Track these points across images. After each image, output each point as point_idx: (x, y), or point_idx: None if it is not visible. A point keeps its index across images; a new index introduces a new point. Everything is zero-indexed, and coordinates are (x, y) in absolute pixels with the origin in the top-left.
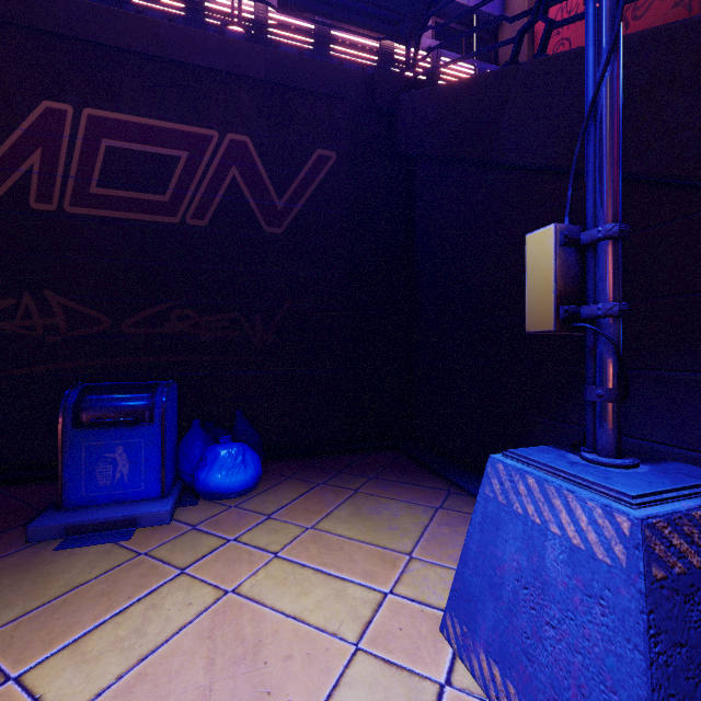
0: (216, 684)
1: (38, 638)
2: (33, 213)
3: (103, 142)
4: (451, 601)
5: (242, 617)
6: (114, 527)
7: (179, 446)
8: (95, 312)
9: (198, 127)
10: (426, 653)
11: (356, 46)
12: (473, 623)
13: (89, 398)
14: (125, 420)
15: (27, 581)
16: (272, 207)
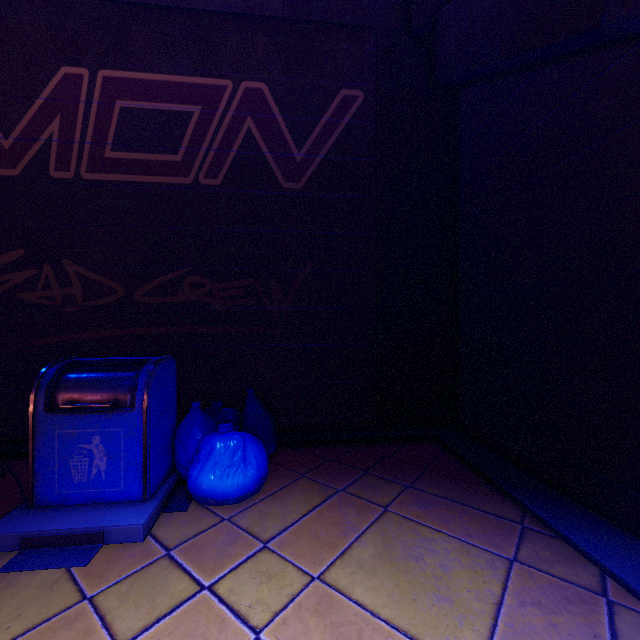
0: None
1: None
2: (52, 181)
3: (117, 104)
4: None
5: None
6: (76, 541)
7: (176, 432)
8: (110, 281)
9: (211, 78)
10: None
11: None
12: None
13: (68, 376)
14: (100, 405)
15: None
16: (290, 159)
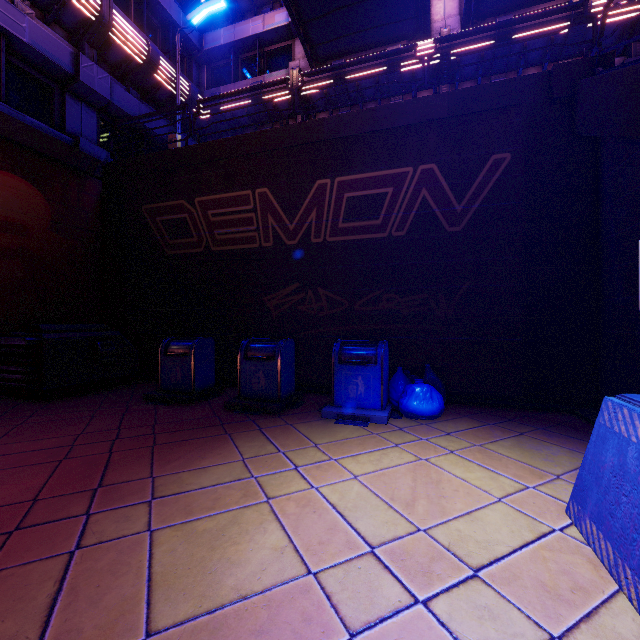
0: (417, 486)
1: (338, 450)
2: (312, 245)
3: (345, 196)
4: (573, 493)
5: (430, 470)
6: (358, 419)
7: (389, 382)
8: (341, 298)
9: (399, 168)
10: (549, 516)
11: (532, 50)
12: (584, 503)
13: (344, 348)
14: (362, 361)
15: (327, 431)
16: (452, 212)
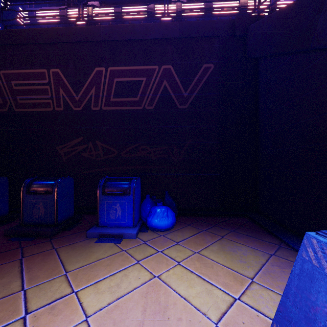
0: (145, 321)
1: (85, 277)
2: (92, 111)
3: (115, 80)
4: (277, 317)
5: (160, 291)
6: (115, 237)
7: (141, 205)
8: (112, 148)
9: (150, 66)
10: None
11: (224, 7)
12: None
13: (107, 183)
14: (119, 192)
15: (85, 253)
16: (182, 96)
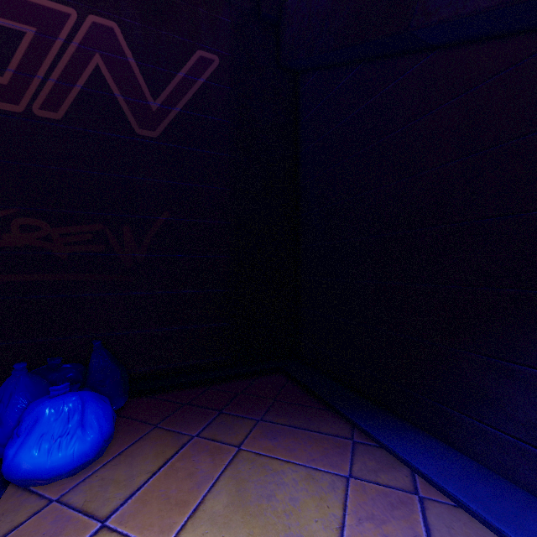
0: None
1: None
2: None
3: None
4: None
5: None
6: None
7: None
8: None
9: (50, 0)
10: None
11: None
12: None
13: None
14: None
15: None
16: (145, 107)
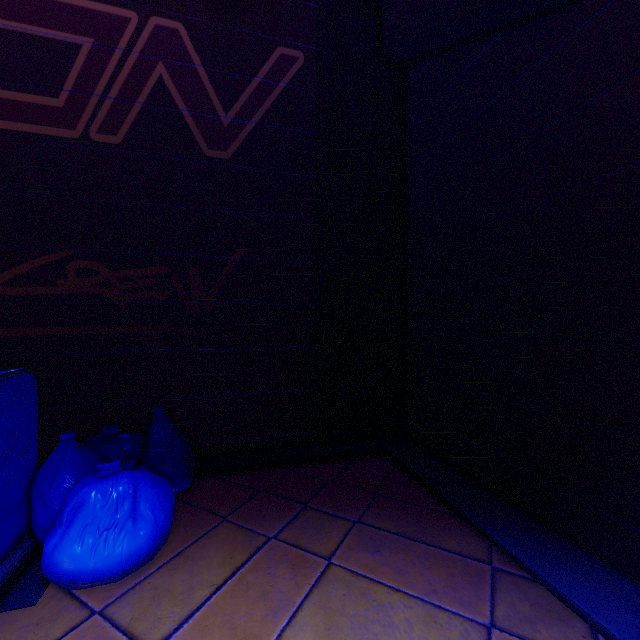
0: None
1: None
2: None
3: None
4: None
5: None
6: None
7: (34, 478)
8: None
9: (108, 5)
10: None
11: None
12: None
13: None
14: None
15: None
16: (215, 122)
